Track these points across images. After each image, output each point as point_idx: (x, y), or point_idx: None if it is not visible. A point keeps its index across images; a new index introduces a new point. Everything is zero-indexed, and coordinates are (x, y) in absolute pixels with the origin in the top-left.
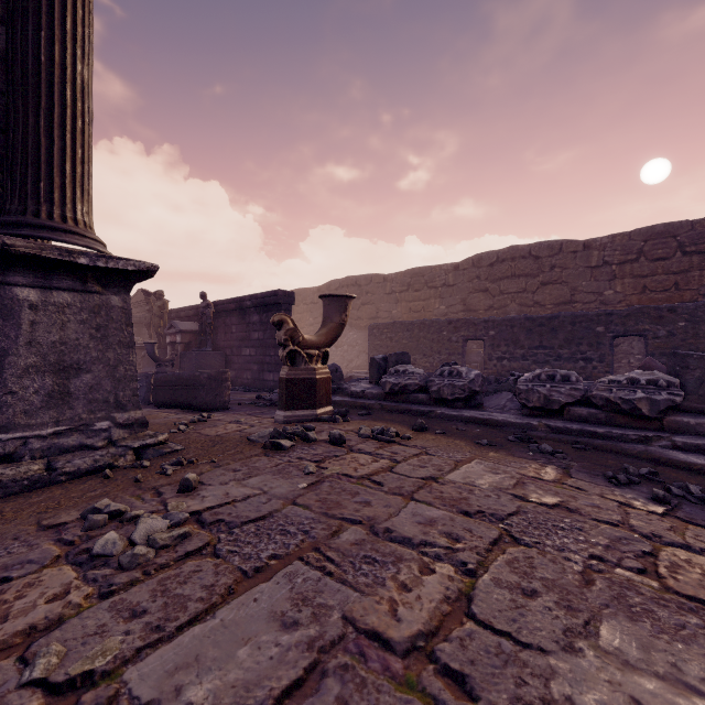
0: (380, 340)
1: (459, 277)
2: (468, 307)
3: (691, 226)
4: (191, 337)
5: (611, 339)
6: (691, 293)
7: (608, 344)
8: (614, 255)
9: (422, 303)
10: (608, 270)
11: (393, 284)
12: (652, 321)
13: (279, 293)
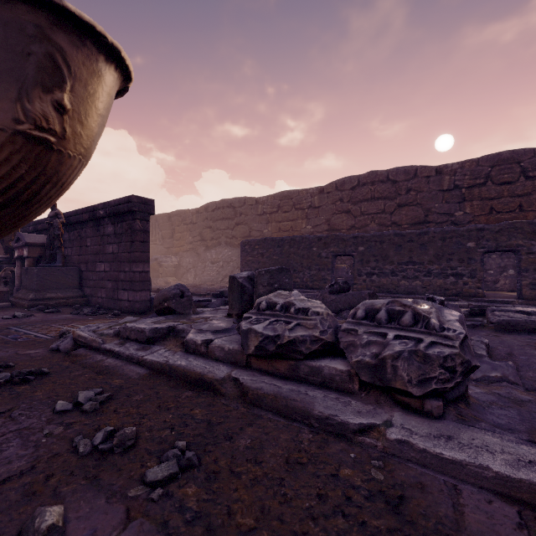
0: (252, 256)
1: (324, 199)
2: (332, 227)
3: (533, 153)
4: (41, 251)
5: (482, 255)
6: (534, 214)
7: (479, 259)
8: (464, 179)
9: (290, 223)
10: (458, 193)
11: (264, 206)
12: (526, 236)
13: (132, 199)
